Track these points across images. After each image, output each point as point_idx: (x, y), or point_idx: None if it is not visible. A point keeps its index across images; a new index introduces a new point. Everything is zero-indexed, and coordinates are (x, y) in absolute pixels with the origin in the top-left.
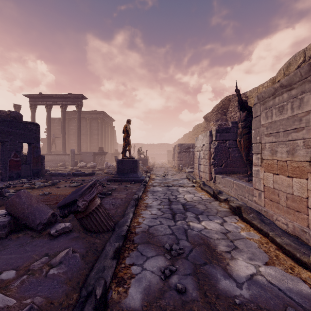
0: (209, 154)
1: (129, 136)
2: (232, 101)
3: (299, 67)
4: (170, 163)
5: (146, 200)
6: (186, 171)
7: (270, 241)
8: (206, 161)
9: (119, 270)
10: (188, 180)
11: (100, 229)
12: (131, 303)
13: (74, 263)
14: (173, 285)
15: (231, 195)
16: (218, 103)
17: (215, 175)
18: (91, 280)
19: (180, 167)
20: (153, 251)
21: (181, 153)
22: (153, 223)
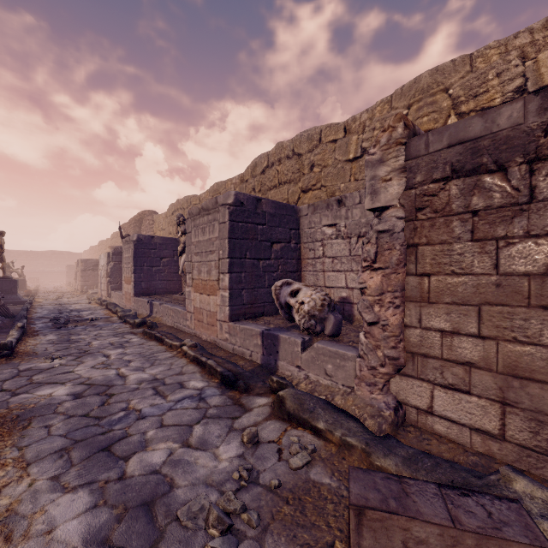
0: (107, 274)
1: (3, 252)
2: (144, 220)
3: (173, 214)
4: (72, 286)
5: (35, 311)
6: (90, 292)
7: (112, 312)
8: (105, 280)
9: (28, 321)
10: (89, 300)
11: (6, 317)
12: (37, 323)
13: (5, 318)
14: (55, 321)
15: (117, 303)
16: (136, 215)
17: (111, 291)
18: (17, 320)
19: (84, 290)
20: (46, 319)
21: (88, 272)
22: (45, 315)
